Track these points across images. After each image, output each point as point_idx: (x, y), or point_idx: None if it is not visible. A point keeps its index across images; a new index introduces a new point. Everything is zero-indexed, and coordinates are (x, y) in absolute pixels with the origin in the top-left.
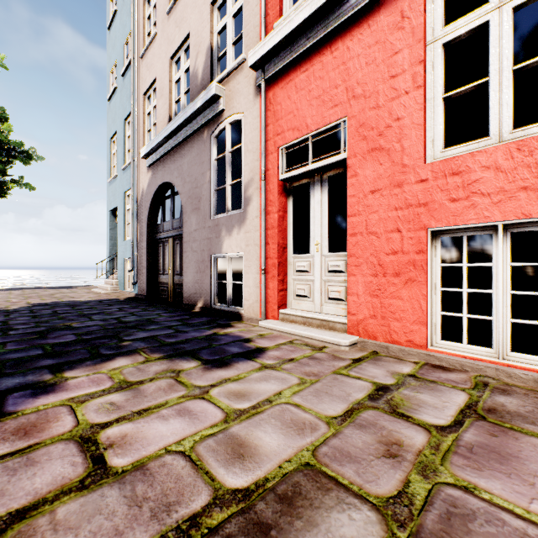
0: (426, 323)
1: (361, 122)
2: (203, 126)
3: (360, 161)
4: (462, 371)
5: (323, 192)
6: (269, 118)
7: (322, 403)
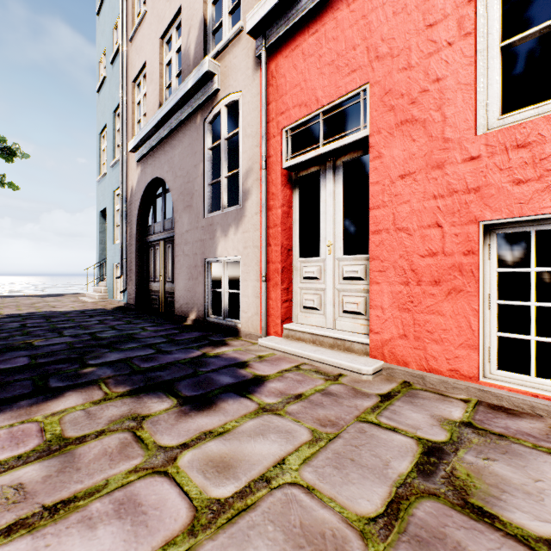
0: (478, 347)
1: (387, 88)
2: (196, 111)
3: (385, 139)
4: (534, 415)
5: (336, 182)
6: (271, 94)
7: (348, 483)
